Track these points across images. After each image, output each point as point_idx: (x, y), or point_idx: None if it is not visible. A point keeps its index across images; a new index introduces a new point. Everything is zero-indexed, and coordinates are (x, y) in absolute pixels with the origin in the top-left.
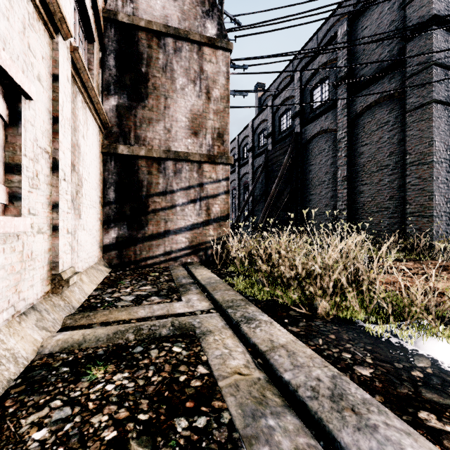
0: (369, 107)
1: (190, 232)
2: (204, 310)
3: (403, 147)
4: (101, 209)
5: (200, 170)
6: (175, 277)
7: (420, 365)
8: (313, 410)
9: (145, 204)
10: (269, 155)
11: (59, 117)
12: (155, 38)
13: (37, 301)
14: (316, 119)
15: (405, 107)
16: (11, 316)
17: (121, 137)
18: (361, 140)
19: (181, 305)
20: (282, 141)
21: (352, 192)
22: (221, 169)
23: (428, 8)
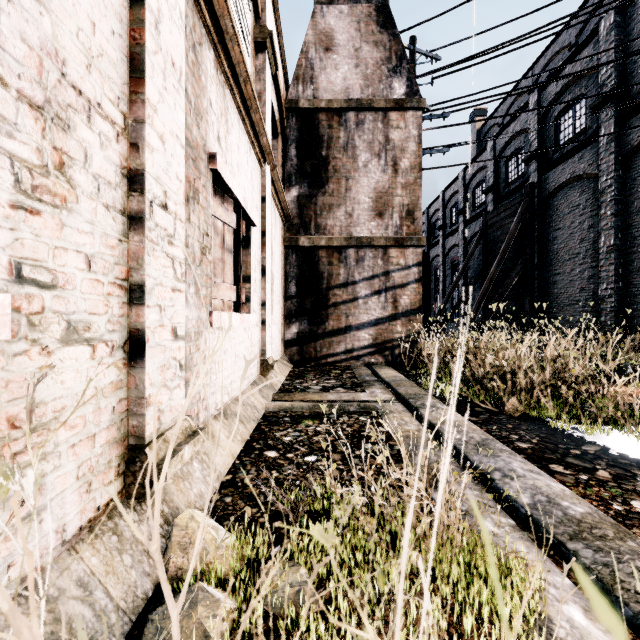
0: None
1: (374, 328)
2: (387, 400)
3: None
4: (283, 303)
5: (386, 256)
6: (358, 375)
7: (585, 449)
8: (459, 449)
9: (325, 298)
10: (489, 218)
11: (266, 231)
12: (335, 116)
13: (256, 378)
14: (563, 161)
15: None
16: (248, 383)
17: (302, 228)
18: (639, 189)
19: (365, 394)
20: (509, 197)
21: (625, 269)
22: (411, 253)
23: None
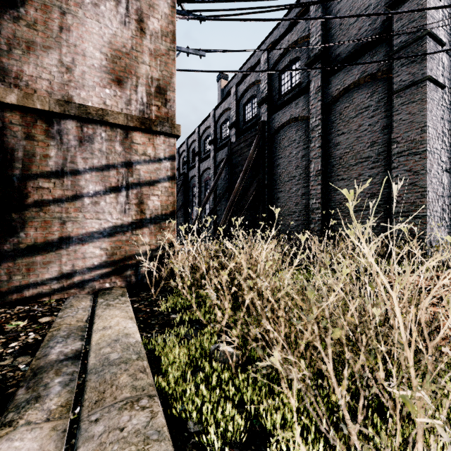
0: (347, 90)
1: (110, 239)
2: None
3: (387, 135)
4: None
5: (127, 141)
6: (50, 334)
7: None
8: None
9: (19, 192)
10: (233, 147)
11: None
12: None
13: None
14: (285, 106)
15: (389, 89)
16: None
17: None
18: (337, 129)
19: None
20: (247, 132)
21: (327, 188)
22: (162, 143)
23: None
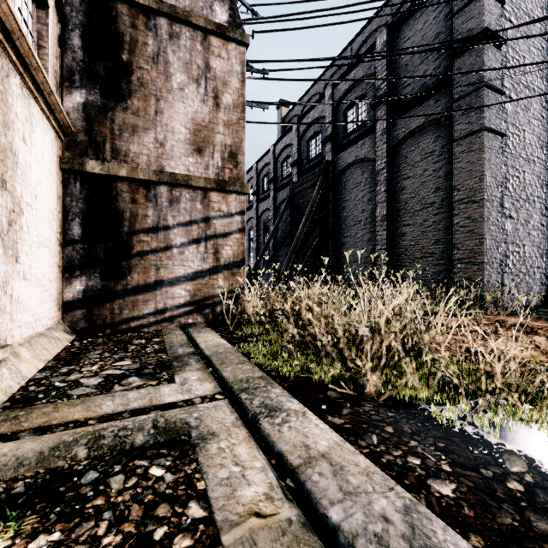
0: (412, 134)
1: (192, 282)
2: (206, 396)
3: (450, 182)
4: (60, 250)
5: (206, 200)
6: (168, 345)
7: (515, 471)
8: None
9: (127, 245)
10: (295, 187)
11: None
12: (141, 15)
13: None
14: (350, 146)
15: (452, 135)
16: None
17: (92, 149)
18: (402, 173)
19: (171, 390)
20: (310, 171)
21: (393, 234)
22: (233, 200)
23: (479, 20)
